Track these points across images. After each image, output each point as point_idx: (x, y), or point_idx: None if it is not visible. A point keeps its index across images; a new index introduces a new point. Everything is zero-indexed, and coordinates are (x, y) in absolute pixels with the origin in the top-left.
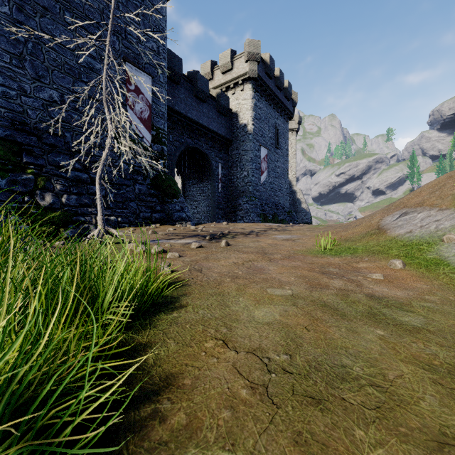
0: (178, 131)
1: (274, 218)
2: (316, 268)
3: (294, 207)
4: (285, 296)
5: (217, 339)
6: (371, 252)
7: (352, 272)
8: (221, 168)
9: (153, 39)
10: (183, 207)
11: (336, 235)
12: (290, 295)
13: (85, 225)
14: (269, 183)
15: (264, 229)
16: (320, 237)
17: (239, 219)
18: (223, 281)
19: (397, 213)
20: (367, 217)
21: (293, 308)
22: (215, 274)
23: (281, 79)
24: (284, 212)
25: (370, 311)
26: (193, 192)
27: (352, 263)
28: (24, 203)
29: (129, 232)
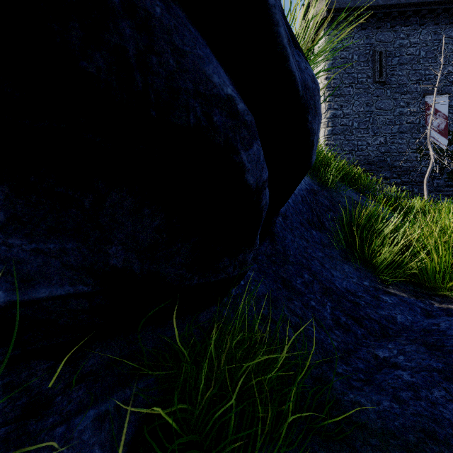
0: None
1: None
2: None
3: None
4: None
5: None
6: None
7: None
8: None
9: (449, 64)
10: None
11: None
12: None
13: None
14: None
15: None
16: None
17: None
18: None
19: None
20: None
21: None
22: None
23: None
24: None
25: None
26: None
27: None
28: None
29: None
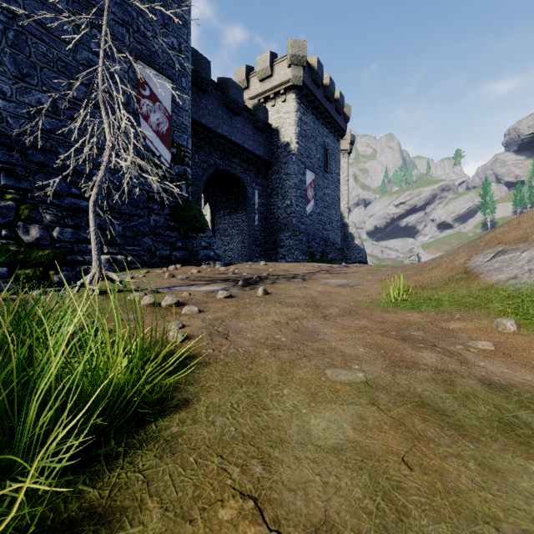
0: (206, 150)
1: (322, 257)
2: (390, 330)
3: (346, 243)
4: (355, 385)
5: (243, 495)
6: (462, 305)
7: (445, 337)
8: (258, 196)
9: (174, 34)
10: (211, 243)
11: (408, 280)
12: (363, 382)
13: (84, 266)
14: (317, 214)
15: (312, 272)
16: (388, 284)
17: (280, 258)
18: (259, 355)
19: (490, 252)
20: (447, 256)
21: (373, 410)
22: (247, 341)
23: (331, 88)
24: (334, 249)
25: (501, 415)
26: (224, 225)
27: (440, 322)
28: (1, 238)
29: (139, 276)
